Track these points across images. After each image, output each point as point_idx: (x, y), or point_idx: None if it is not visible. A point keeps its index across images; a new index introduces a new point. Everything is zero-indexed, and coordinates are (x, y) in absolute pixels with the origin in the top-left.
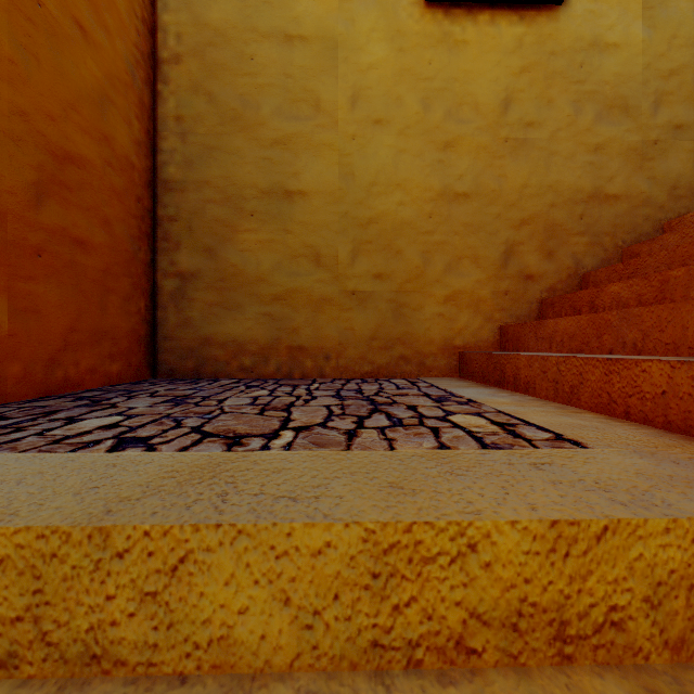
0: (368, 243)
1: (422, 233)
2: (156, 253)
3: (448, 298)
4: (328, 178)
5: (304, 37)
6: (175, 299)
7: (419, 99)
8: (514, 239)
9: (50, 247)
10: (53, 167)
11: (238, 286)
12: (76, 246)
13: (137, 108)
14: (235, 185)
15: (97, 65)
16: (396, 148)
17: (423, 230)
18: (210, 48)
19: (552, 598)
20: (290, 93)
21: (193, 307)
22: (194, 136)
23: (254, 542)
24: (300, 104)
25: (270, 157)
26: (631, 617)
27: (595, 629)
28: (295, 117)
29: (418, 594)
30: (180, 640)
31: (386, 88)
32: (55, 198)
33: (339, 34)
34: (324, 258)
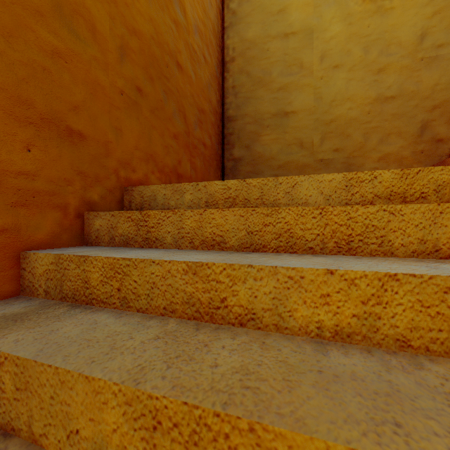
0: (330, 133)
1: (363, 123)
2: (224, 150)
3: (380, 158)
4: (307, 102)
5: (294, 32)
6: (232, 171)
7: (361, 48)
8: (428, 118)
9: (198, 146)
10: (198, 115)
11: (261, 162)
12: (203, 146)
13: (217, 86)
14: (259, 114)
15: (208, 71)
16: (347, 78)
17: (364, 121)
18: (248, 50)
19: (401, 190)
20: (287, 63)
21: (240, 174)
22: (240, 94)
23: (313, 179)
24: (292, 67)
25: (277, 97)
26: (429, 195)
27: (416, 199)
28: (289, 74)
29: (359, 191)
30: (295, 203)
31: (341, 47)
32: (199, 127)
33: (313, 25)
34: (305, 144)
